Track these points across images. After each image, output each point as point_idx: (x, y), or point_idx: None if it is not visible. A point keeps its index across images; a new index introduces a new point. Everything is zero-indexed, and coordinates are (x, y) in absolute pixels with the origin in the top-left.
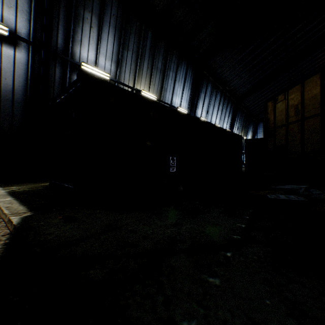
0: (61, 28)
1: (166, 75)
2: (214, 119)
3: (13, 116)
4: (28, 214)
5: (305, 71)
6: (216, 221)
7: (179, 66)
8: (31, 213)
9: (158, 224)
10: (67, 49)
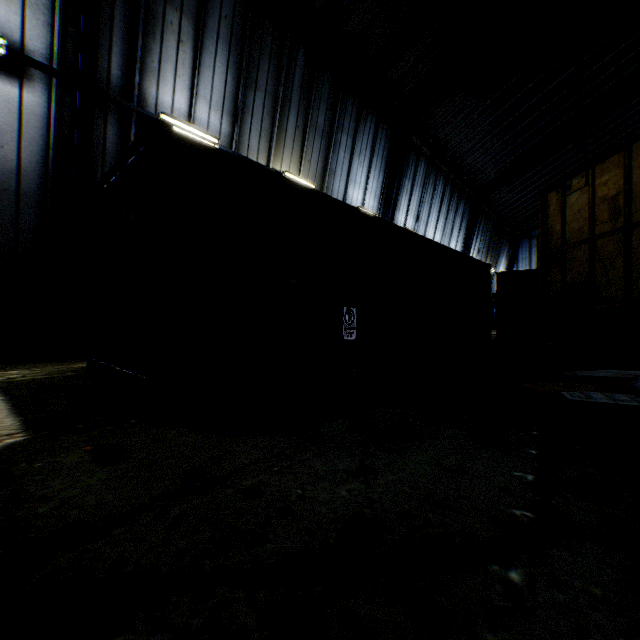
0: (117, 43)
1: (335, 142)
2: (431, 232)
3: (20, 223)
4: (17, 439)
5: (619, 134)
6: (459, 461)
7: (360, 123)
8: (25, 436)
9: (316, 469)
10: (130, 86)
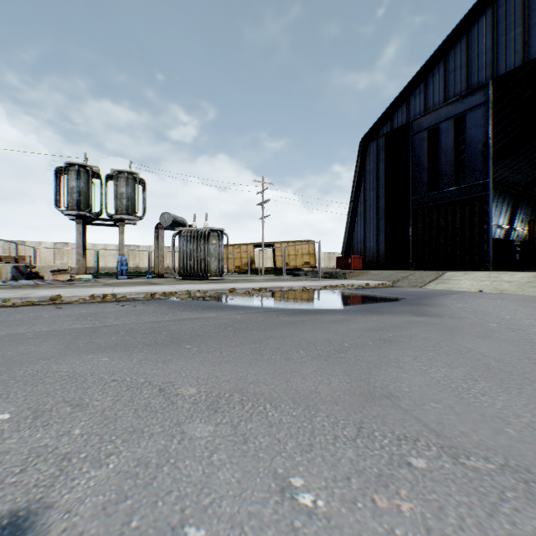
0: None
1: None
2: None
3: None
4: None
5: None
6: None
7: None
8: None
9: None
10: None
